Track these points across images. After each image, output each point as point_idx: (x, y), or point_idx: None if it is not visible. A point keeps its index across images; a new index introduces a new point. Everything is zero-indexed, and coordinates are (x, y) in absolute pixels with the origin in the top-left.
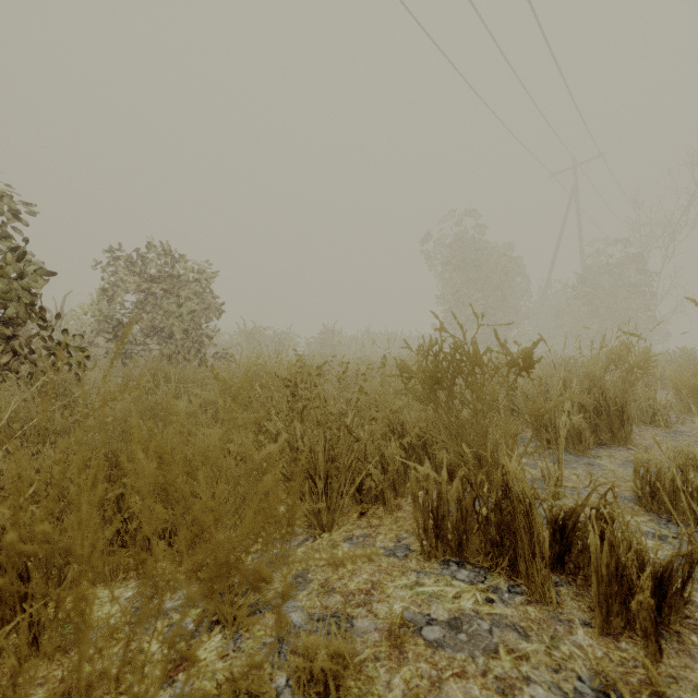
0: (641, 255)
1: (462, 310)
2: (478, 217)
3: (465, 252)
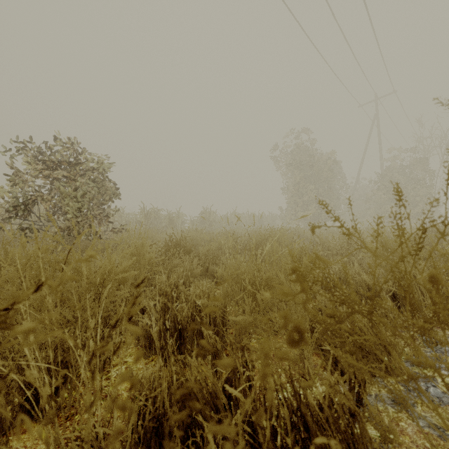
0: (427, 158)
1: (301, 197)
2: (311, 133)
3: (302, 157)
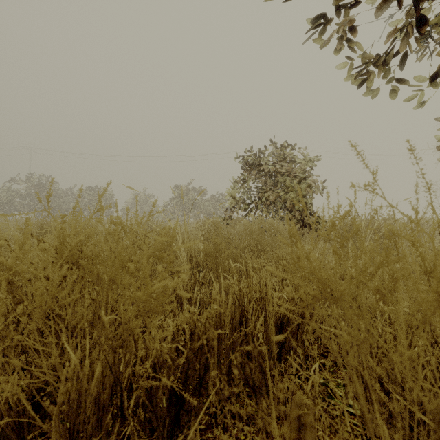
0: None
1: None
2: None
3: None
